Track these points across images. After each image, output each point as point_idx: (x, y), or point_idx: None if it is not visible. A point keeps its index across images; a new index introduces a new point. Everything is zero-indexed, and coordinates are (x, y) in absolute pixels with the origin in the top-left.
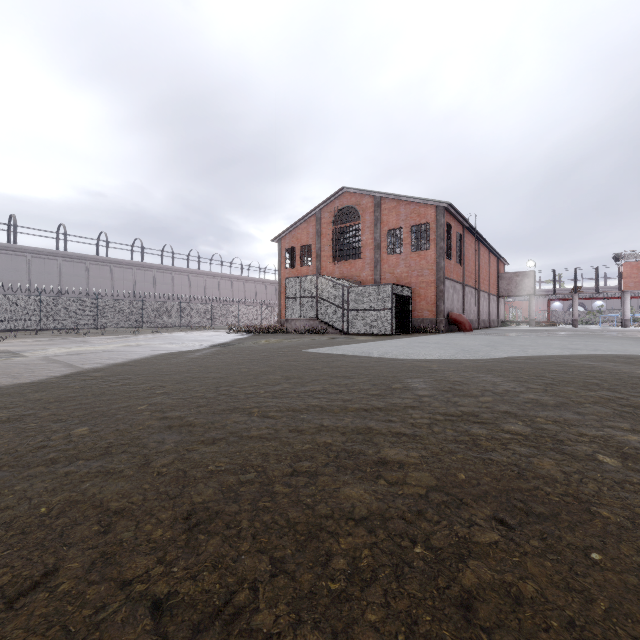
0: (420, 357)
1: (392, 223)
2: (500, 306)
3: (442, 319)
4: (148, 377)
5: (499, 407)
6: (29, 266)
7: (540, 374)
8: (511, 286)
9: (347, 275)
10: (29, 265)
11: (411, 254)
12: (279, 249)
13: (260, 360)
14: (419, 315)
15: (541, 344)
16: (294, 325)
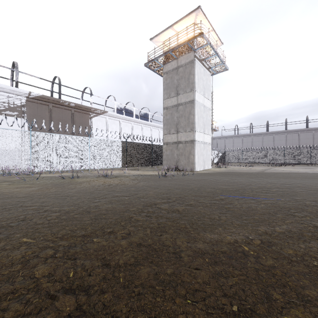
0: None
1: None
2: None
3: None
4: (266, 174)
5: (281, 183)
6: (313, 136)
7: None
8: None
9: None
10: (313, 135)
11: None
12: None
13: (315, 176)
14: None
15: None
16: None
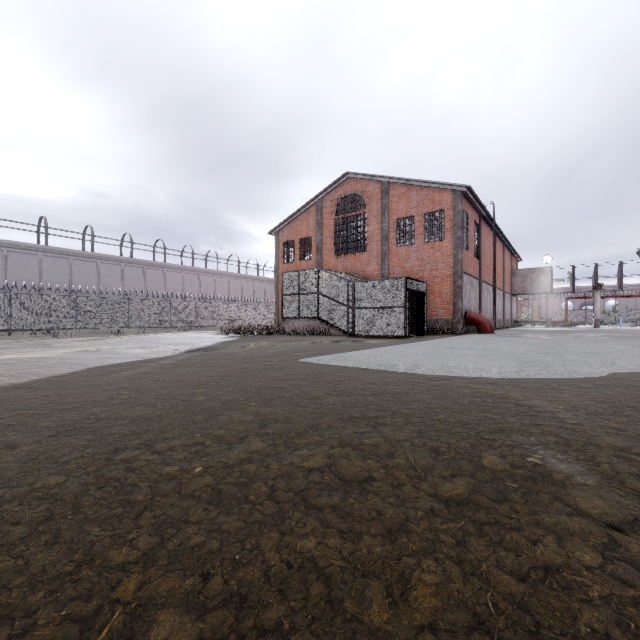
0: (471, 374)
1: (402, 211)
2: (513, 305)
3: (460, 318)
4: (20, 418)
5: None
6: (5, 261)
7: None
8: (526, 283)
9: (351, 270)
10: (5, 260)
11: (424, 245)
12: (277, 242)
13: (233, 377)
14: (433, 314)
15: (609, 350)
16: (292, 325)
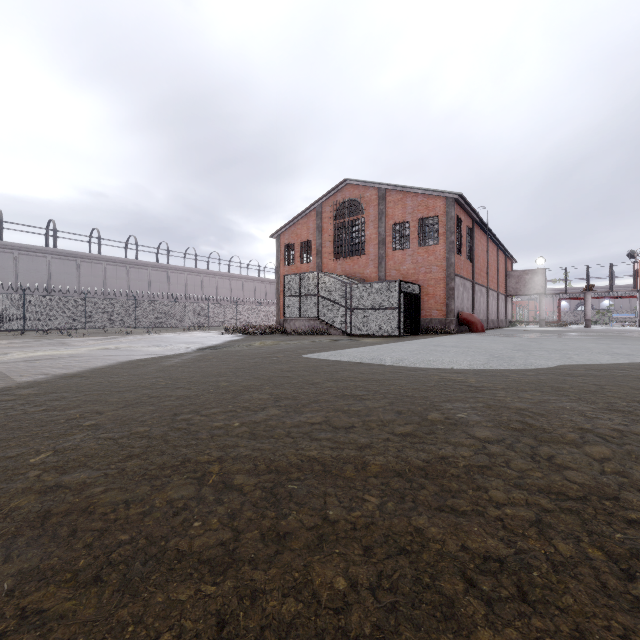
0: (445, 366)
1: (398, 216)
2: (508, 305)
3: (452, 319)
4: (91, 396)
5: (637, 473)
6: (16, 263)
7: (639, 398)
8: (520, 285)
9: (350, 272)
10: (16, 262)
11: (418, 249)
12: (278, 245)
13: (247, 369)
14: (427, 315)
15: (577, 348)
16: (293, 325)
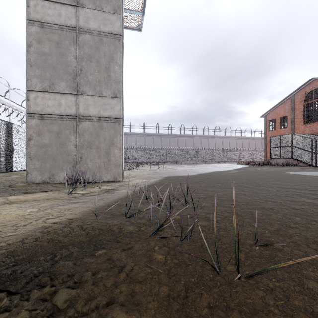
0: None
1: None
2: None
3: None
4: (222, 177)
5: None
6: (161, 140)
7: None
8: None
9: (315, 131)
10: (161, 140)
11: None
12: (265, 121)
13: (262, 175)
14: None
15: None
16: (275, 161)
